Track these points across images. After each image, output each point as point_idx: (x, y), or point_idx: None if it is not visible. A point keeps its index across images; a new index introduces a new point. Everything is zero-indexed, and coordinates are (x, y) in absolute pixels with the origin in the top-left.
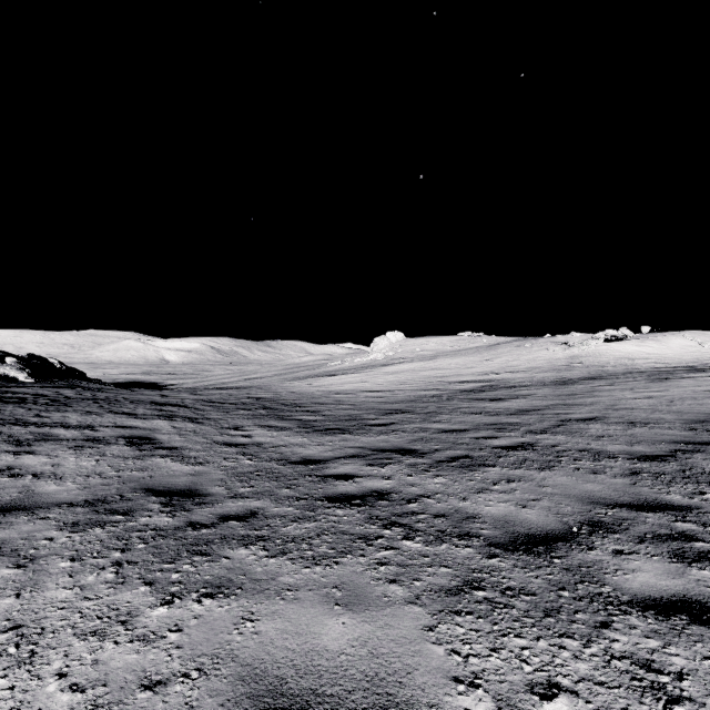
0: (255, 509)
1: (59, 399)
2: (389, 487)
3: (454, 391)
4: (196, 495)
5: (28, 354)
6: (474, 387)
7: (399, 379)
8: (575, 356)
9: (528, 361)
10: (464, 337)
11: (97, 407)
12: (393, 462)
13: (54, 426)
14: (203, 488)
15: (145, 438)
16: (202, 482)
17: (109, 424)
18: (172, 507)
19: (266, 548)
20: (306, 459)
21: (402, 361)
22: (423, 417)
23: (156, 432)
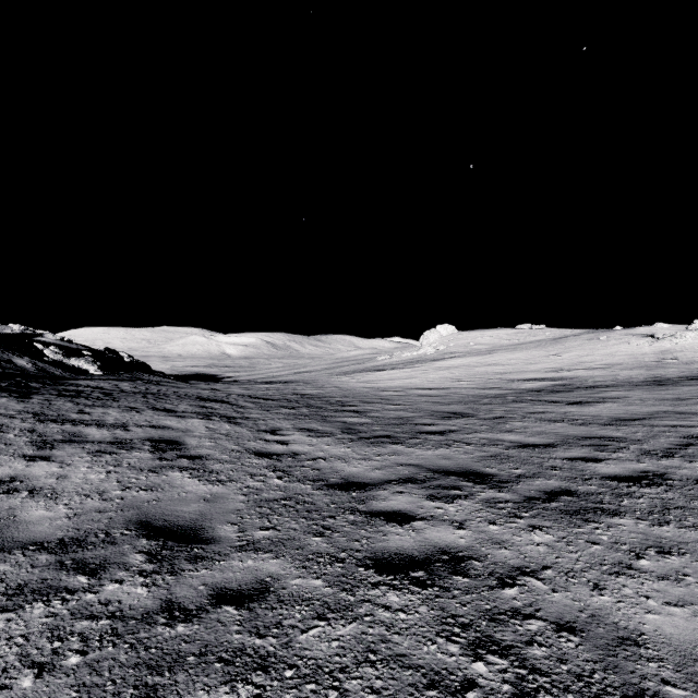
0: (268, 579)
1: (112, 393)
2: (465, 545)
3: (519, 390)
4: (198, 539)
5: (105, 348)
6: (543, 386)
7: (453, 376)
8: (666, 351)
9: (605, 356)
10: (523, 330)
11: (142, 402)
12: (462, 494)
13: (89, 424)
14: (210, 527)
15: (173, 442)
16: (213, 513)
17: (144, 423)
18: (158, 563)
19: (265, 696)
20: (348, 481)
21: (454, 355)
22: (489, 424)
23: (188, 434)
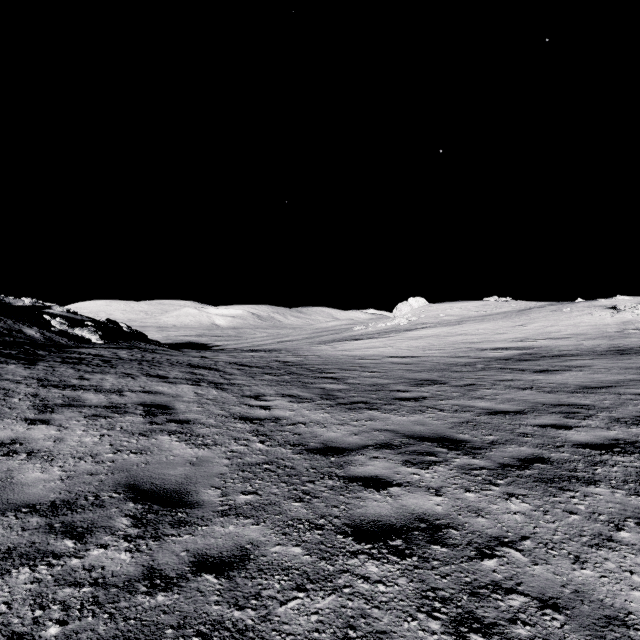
0: (248, 546)
1: (111, 360)
2: (442, 512)
3: (488, 358)
4: (182, 503)
5: (106, 319)
6: (510, 355)
7: (425, 345)
8: (628, 322)
9: (569, 326)
10: (490, 302)
11: (137, 369)
12: (437, 460)
13: (88, 389)
14: (195, 490)
15: (164, 407)
16: (198, 477)
17: (138, 388)
18: (142, 528)
19: None
20: (327, 446)
21: (425, 326)
22: (460, 391)
23: (178, 399)
